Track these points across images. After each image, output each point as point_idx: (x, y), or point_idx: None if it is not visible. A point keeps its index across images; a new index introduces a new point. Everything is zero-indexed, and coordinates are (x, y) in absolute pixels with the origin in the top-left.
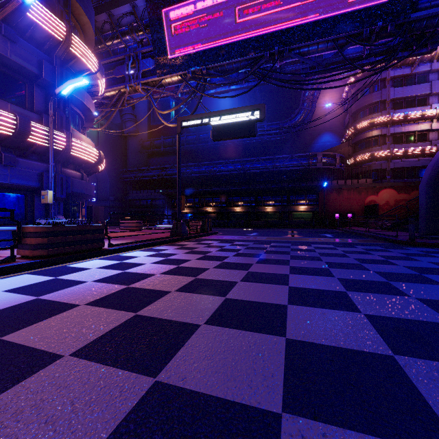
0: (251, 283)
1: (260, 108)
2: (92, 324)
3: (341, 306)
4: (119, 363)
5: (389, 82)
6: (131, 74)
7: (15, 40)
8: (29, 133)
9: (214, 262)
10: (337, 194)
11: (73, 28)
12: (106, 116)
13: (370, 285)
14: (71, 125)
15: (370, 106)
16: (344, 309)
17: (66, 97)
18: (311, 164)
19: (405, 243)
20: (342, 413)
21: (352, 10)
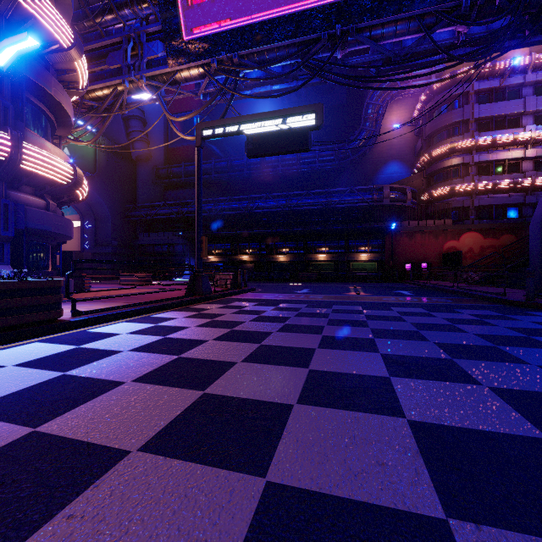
0: (322, 411)
1: (315, 110)
2: None
3: None
4: None
5: (473, 97)
6: (131, 64)
7: None
8: None
9: (245, 346)
10: (408, 238)
11: None
12: (107, 134)
13: None
14: (30, 126)
15: (449, 127)
16: None
17: (4, 69)
18: (376, 200)
19: (523, 304)
20: None
21: None
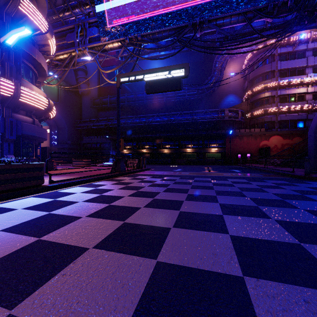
0: (186, 230)
1: (185, 67)
2: None
3: None
4: None
5: (277, 57)
6: (80, 40)
7: None
8: None
9: (145, 199)
10: (239, 139)
11: None
12: (65, 79)
13: None
14: (24, 77)
15: (263, 75)
16: None
17: (11, 46)
18: (220, 117)
19: (303, 177)
20: None
21: None
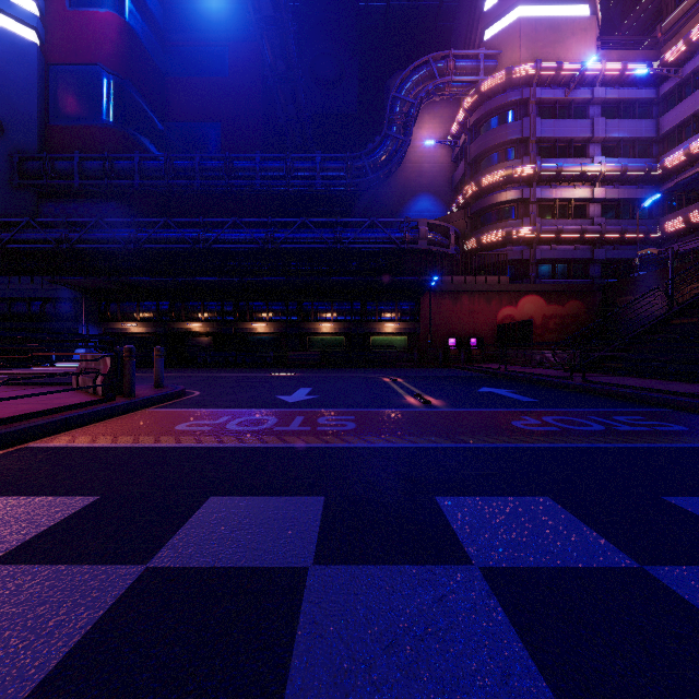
0: None
1: None
2: None
3: None
4: None
5: (533, 108)
6: None
7: None
8: None
9: None
10: (451, 302)
11: None
12: None
13: None
14: None
15: (502, 147)
16: None
17: None
18: (408, 242)
19: None
20: None
21: None
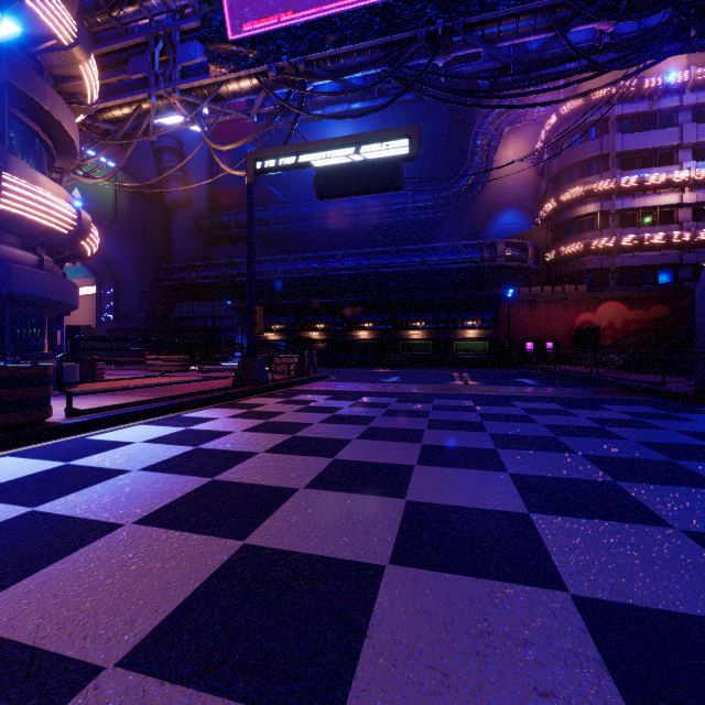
0: (431, 578)
1: (410, 134)
2: None
3: None
4: None
5: (614, 125)
6: (161, 73)
7: None
8: None
9: (312, 461)
10: (529, 310)
11: None
12: (132, 172)
13: None
14: (17, 153)
15: (582, 164)
16: None
17: None
18: (487, 260)
19: (690, 398)
20: None
21: None
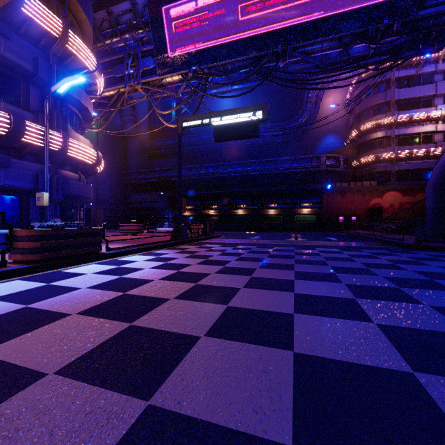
0: (254, 290)
1: (263, 108)
2: (83, 336)
3: (352, 315)
4: (108, 382)
5: (393, 83)
6: (131, 73)
7: (9, 36)
8: (23, 132)
9: (215, 267)
10: (341, 197)
11: (71, 25)
12: (106, 117)
13: (380, 292)
14: (68, 125)
15: (374, 107)
16: (355, 318)
17: (62, 95)
18: (315, 167)
19: (412, 246)
20: (362, 444)
21: (358, 8)
